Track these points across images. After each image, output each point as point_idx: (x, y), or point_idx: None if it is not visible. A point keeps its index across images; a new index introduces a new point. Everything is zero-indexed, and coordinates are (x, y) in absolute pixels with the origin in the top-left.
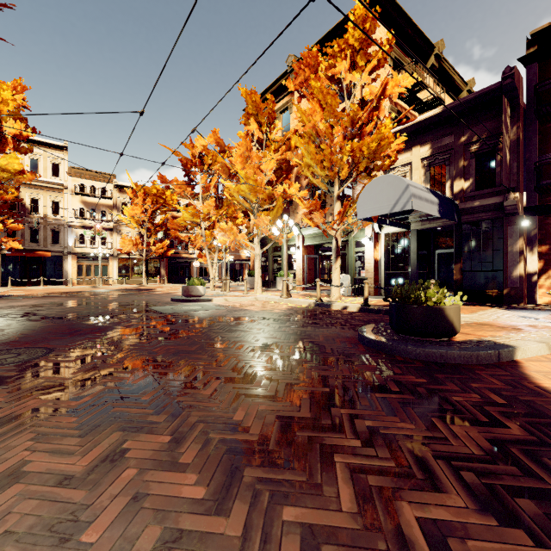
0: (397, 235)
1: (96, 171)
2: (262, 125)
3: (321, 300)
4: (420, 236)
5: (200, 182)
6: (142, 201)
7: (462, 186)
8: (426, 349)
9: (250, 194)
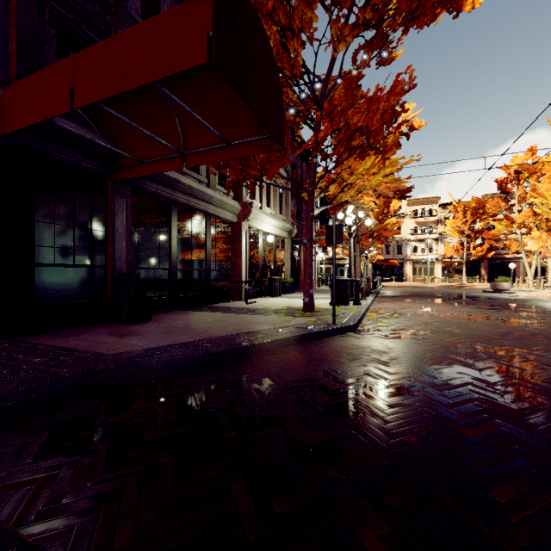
0: None
1: (425, 198)
2: None
3: None
4: None
5: (515, 196)
6: (462, 214)
7: None
8: None
9: None
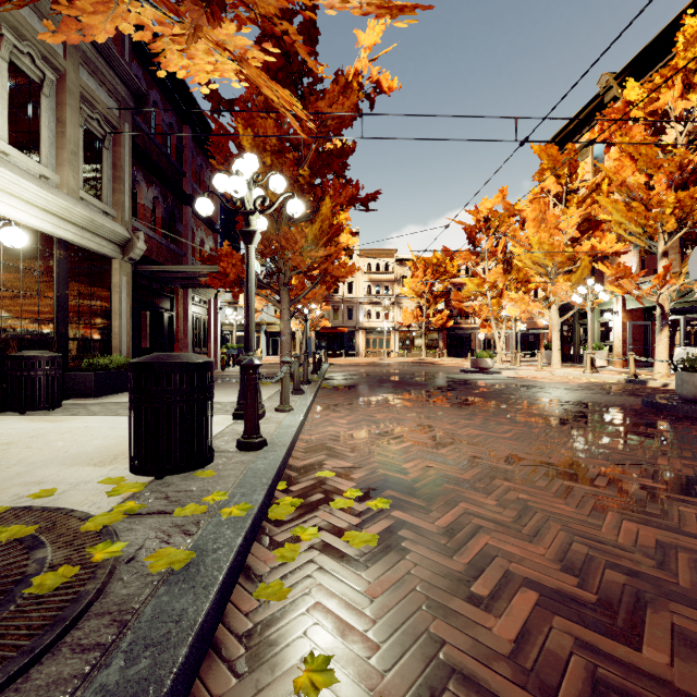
0: None
1: (381, 249)
2: (560, 177)
3: (635, 377)
4: None
5: (485, 248)
6: (422, 272)
7: None
8: (693, 407)
9: (544, 258)
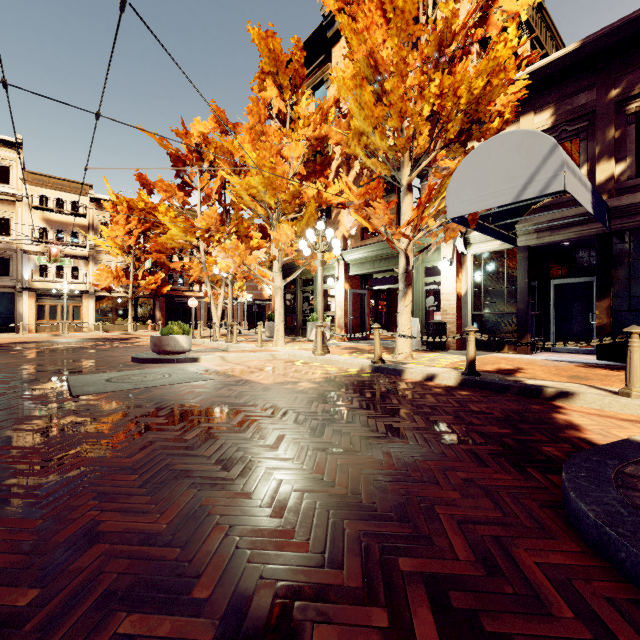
0: (493, 256)
1: (64, 179)
2: (284, 90)
3: (382, 361)
4: (531, 257)
5: (198, 187)
6: (125, 218)
7: (613, 170)
8: None
9: (265, 192)
